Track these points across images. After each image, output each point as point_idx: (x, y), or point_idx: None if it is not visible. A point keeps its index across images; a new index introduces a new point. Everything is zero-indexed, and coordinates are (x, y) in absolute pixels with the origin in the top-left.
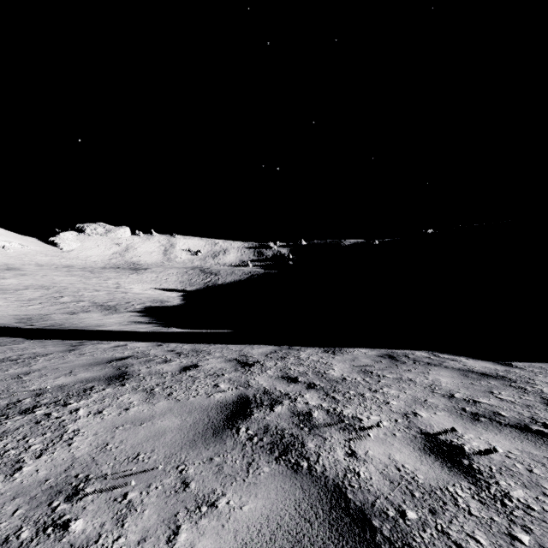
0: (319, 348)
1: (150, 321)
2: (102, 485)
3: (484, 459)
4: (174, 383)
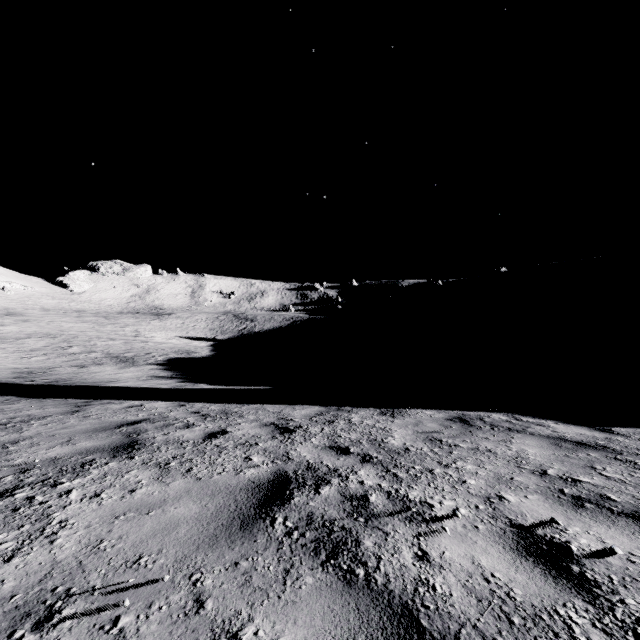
0: (375, 409)
1: (173, 376)
2: (86, 603)
3: (599, 564)
4: (195, 455)
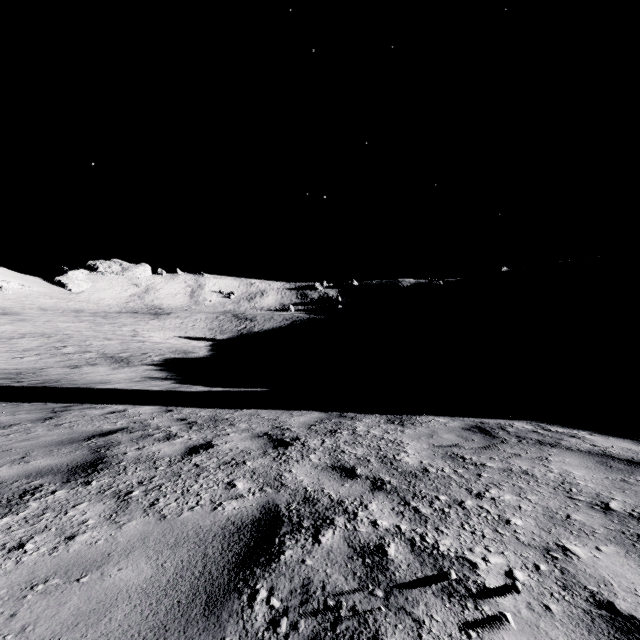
0: (381, 415)
1: (168, 376)
2: None
3: None
4: (167, 479)
